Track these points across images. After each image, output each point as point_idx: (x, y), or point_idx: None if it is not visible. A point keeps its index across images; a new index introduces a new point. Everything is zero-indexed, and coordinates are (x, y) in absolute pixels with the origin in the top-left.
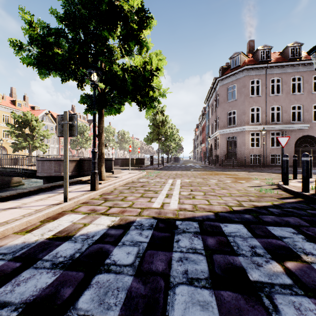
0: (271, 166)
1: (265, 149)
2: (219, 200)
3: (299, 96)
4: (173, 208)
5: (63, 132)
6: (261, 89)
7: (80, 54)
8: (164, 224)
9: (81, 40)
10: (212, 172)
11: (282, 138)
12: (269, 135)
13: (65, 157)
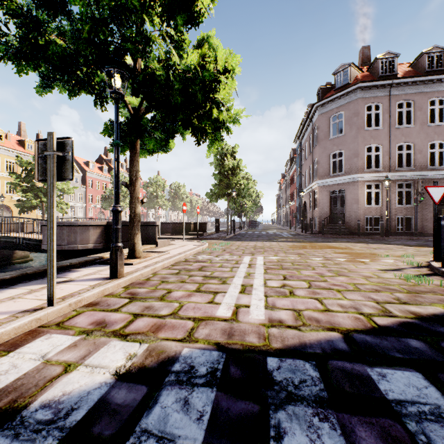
0: (397, 234)
1: (388, 209)
2: (342, 300)
3: (441, 127)
4: (257, 318)
5: (47, 171)
6: (382, 117)
7: (94, 45)
8: (242, 368)
9: (94, 18)
10: (310, 244)
11: (435, 188)
12: (394, 187)
13: (50, 220)
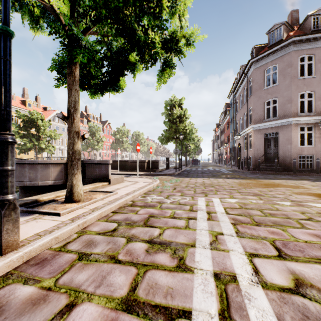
0: None
1: (320, 149)
2: None
3: None
4: None
5: None
6: (315, 67)
7: None
8: None
9: None
10: (256, 181)
11: None
12: None
13: None
